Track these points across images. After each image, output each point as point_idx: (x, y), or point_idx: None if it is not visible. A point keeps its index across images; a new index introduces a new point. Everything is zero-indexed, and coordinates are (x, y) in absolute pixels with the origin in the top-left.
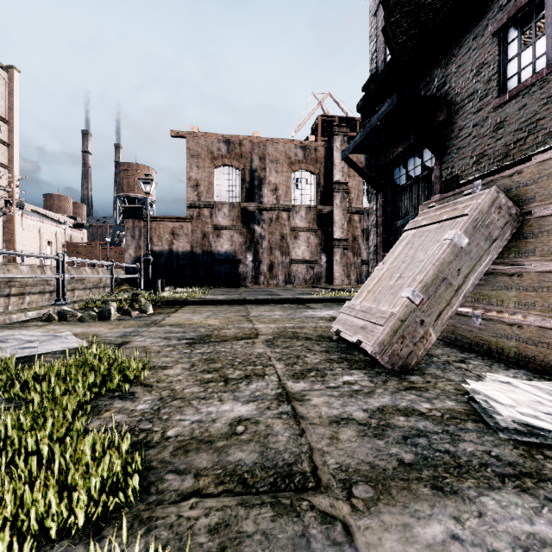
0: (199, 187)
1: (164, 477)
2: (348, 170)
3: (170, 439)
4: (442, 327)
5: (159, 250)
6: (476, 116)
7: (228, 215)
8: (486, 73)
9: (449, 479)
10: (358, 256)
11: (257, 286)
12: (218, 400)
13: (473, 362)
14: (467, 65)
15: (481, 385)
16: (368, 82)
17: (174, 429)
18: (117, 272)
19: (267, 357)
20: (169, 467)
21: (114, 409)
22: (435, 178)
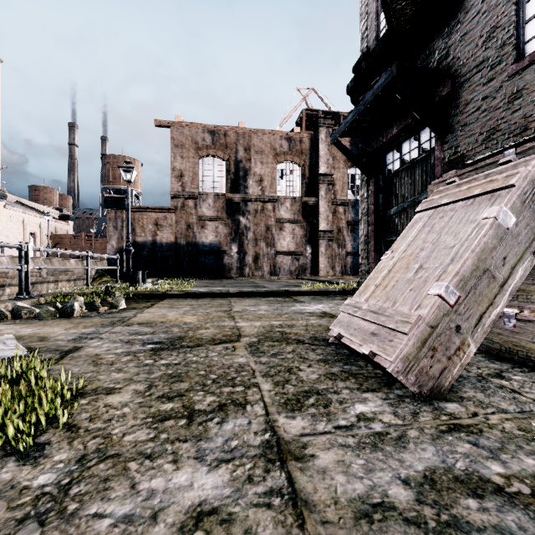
0: (183, 177)
1: None
2: (332, 162)
3: None
4: (483, 334)
5: (143, 241)
6: (486, 87)
7: (213, 206)
8: (499, 38)
9: None
10: (343, 248)
11: (242, 278)
12: (172, 460)
13: (514, 377)
14: (474, 31)
15: None
16: (359, 62)
17: None
18: (103, 264)
19: (250, 371)
20: None
21: None
22: (435, 160)
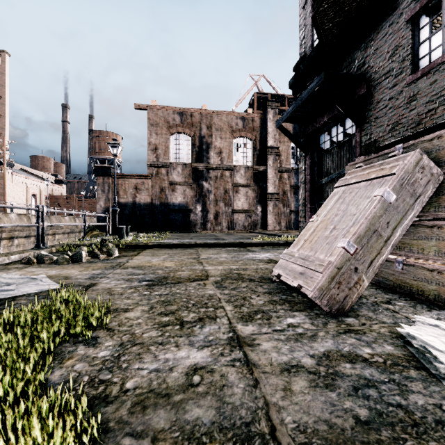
0: (158, 150)
1: (120, 442)
2: (279, 137)
3: (128, 392)
4: (373, 273)
5: (125, 202)
6: (392, 90)
7: (182, 173)
8: (400, 54)
9: (410, 442)
10: (287, 207)
11: (205, 231)
12: (175, 346)
13: (398, 303)
14: (383, 47)
15: (415, 329)
16: (298, 63)
17: (133, 380)
18: (91, 220)
19: (217, 299)
20: (126, 428)
21: (76, 356)
22: (355, 143)
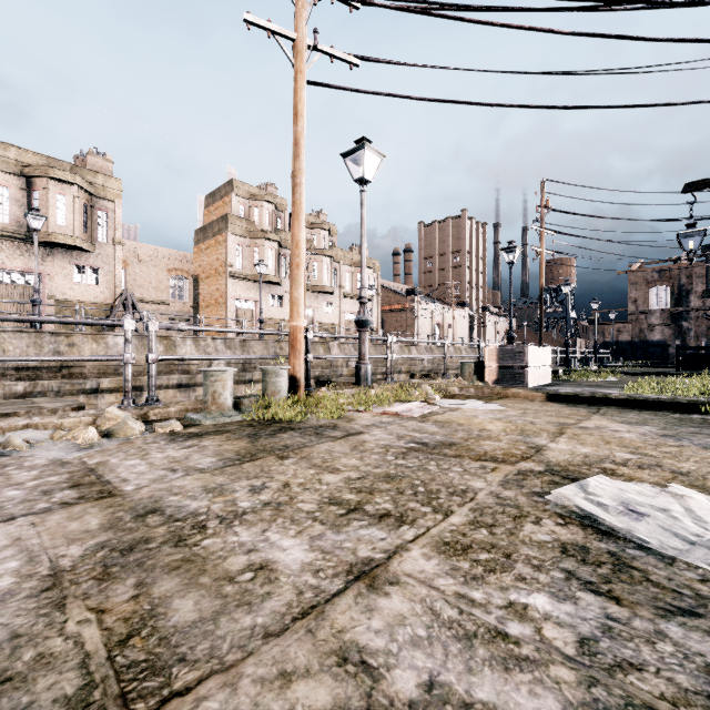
0: (637, 302)
1: None
2: None
3: None
4: None
5: (609, 341)
6: None
7: (659, 317)
8: None
9: None
10: None
11: None
12: None
13: None
14: None
15: None
16: None
17: None
18: None
19: None
20: None
21: None
22: None
